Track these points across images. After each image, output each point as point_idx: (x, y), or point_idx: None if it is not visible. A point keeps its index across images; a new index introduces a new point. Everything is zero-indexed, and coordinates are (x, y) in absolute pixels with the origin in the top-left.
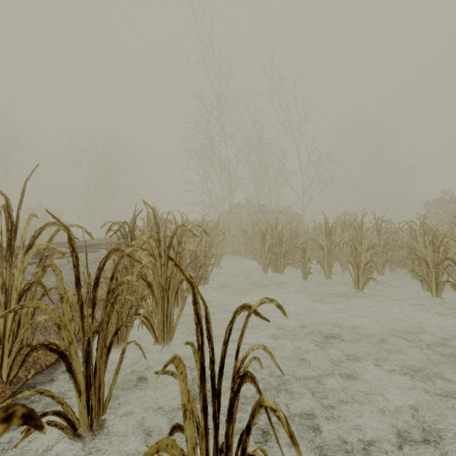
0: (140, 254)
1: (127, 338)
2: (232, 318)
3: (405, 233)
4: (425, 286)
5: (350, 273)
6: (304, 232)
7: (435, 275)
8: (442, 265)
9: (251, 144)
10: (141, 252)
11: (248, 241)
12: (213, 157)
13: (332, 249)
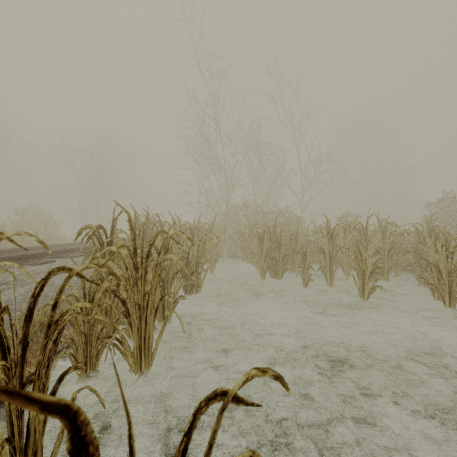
0: (112, 265)
1: (97, 366)
2: (189, 425)
3: (412, 236)
4: (435, 295)
5: (355, 281)
6: (304, 235)
7: (448, 283)
8: (456, 273)
9: (249, 143)
10: (113, 263)
11: (245, 244)
12: (210, 157)
13: (334, 253)
